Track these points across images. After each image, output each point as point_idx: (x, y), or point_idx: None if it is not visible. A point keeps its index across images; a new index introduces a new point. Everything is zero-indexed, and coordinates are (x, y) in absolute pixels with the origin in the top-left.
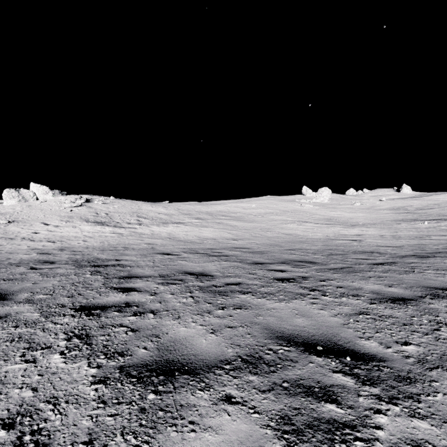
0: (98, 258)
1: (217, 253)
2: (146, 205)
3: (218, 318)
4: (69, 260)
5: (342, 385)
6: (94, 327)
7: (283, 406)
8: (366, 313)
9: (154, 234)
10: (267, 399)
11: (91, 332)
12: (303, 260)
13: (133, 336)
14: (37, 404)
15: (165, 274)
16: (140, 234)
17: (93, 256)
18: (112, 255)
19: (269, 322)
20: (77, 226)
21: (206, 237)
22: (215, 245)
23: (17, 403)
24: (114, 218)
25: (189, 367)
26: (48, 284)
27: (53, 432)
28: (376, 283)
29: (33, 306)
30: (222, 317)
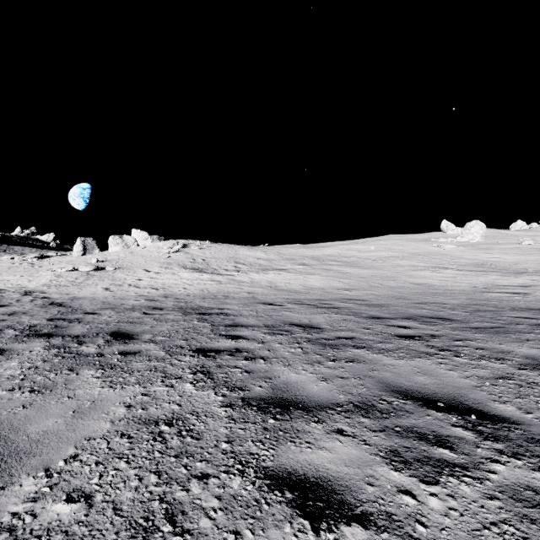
0: (200, 306)
1: (326, 304)
2: (243, 250)
3: (329, 369)
4: (175, 307)
5: (460, 437)
6: (213, 366)
7: (394, 444)
8: (509, 379)
9: (254, 282)
10: (377, 436)
11: (211, 369)
12: (435, 317)
13: (248, 376)
14: (184, 414)
15: (270, 325)
16: (239, 282)
17: (196, 304)
18: (213, 304)
19: (384, 377)
20: (176, 273)
21: (312, 286)
22: (323, 296)
23: (170, 412)
24: (211, 265)
25: (302, 405)
26: (163, 328)
27: (201, 432)
28: (534, 347)
29: (157, 345)
30: (333, 368)
